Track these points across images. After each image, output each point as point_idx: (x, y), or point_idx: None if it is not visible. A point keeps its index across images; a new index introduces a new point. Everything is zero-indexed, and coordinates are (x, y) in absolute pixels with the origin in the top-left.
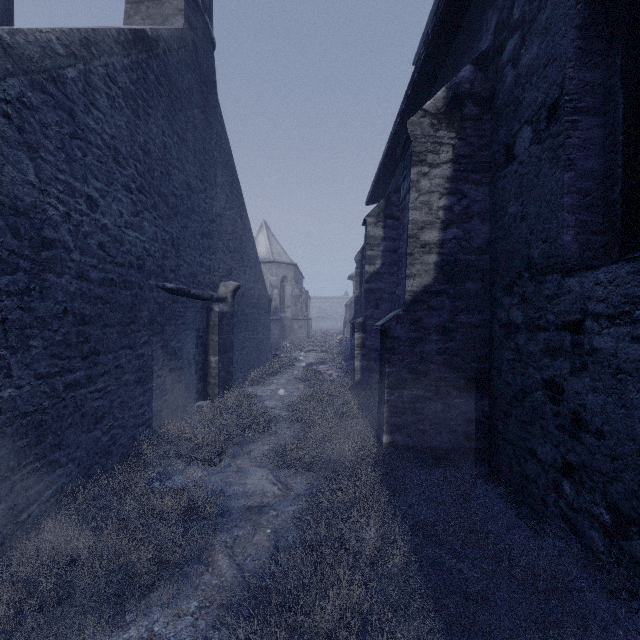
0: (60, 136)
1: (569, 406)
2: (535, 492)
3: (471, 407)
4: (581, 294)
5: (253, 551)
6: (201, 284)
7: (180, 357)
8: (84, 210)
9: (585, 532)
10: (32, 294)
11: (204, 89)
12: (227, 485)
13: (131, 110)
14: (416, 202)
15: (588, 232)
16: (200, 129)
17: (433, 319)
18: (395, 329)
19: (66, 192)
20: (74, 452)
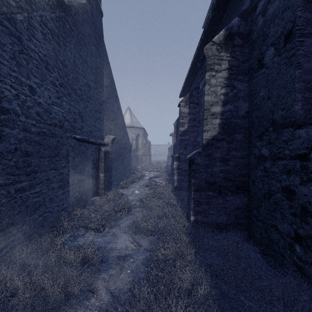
0: (12, 51)
1: (299, 202)
2: (277, 249)
3: (238, 201)
4: (307, 138)
5: (120, 284)
6: (95, 136)
7: (83, 174)
8: (27, 93)
9: (310, 275)
10: None
11: (96, 36)
12: (107, 243)
13: (56, 42)
14: (208, 91)
15: (309, 104)
16: (94, 56)
17: (218, 154)
18: (197, 159)
19: (16, 83)
20: (21, 227)
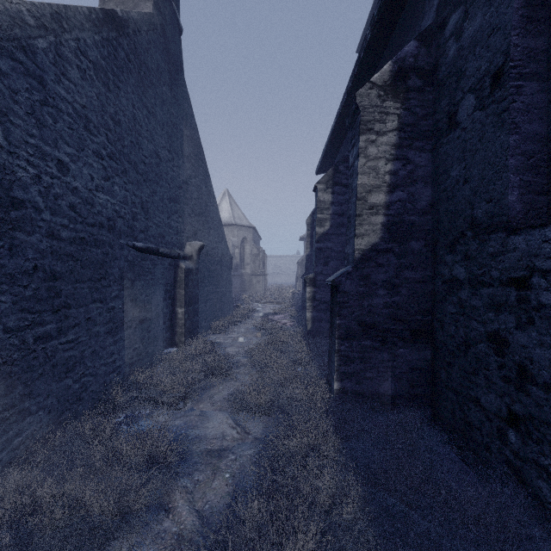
0: (30, 102)
1: (514, 359)
2: (479, 438)
3: (415, 356)
4: (527, 251)
5: (212, 496)
6: (169, 243)
7: (149, 309)
8: (55, 173)
9: (532, 481)
10: (1, 251)
11: (172, 69)
12: (190, 428)
13: (102, 83)
14: (364, 167)
15: (532, 192)
16: (168, 105)
17: (380, 275)
18: (345, 284)
19: (36, 155)
20: (45, 400)
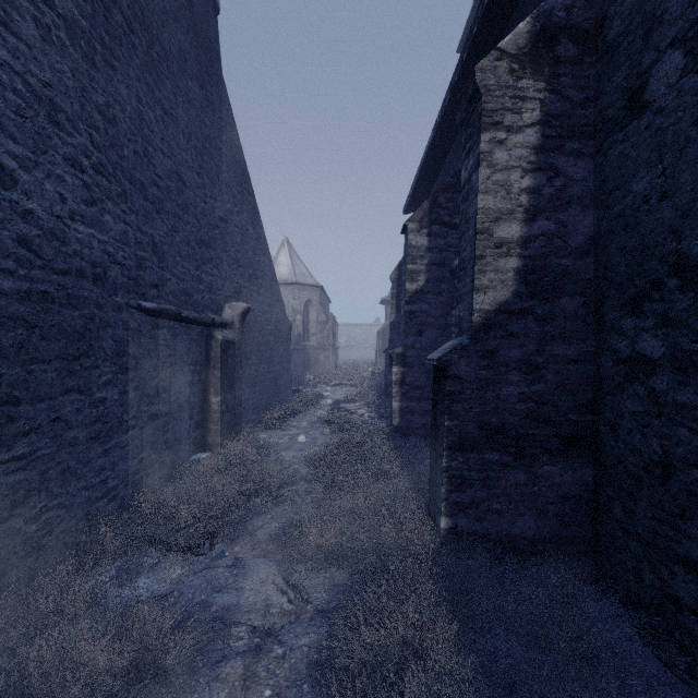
0: None
1: None
2: (694, 629)
3: (568, 477)
4: None
5: None
6: (198, 305)
7: (166, 399)
8: None
9: None
10: None
11: (203, 58)
12: (215, 591)
13: (82, 54)
14: (488, 182)
15: None
16: (197, 108)
17: (513, 351)
18: (458, 365)
19: None
20: None
